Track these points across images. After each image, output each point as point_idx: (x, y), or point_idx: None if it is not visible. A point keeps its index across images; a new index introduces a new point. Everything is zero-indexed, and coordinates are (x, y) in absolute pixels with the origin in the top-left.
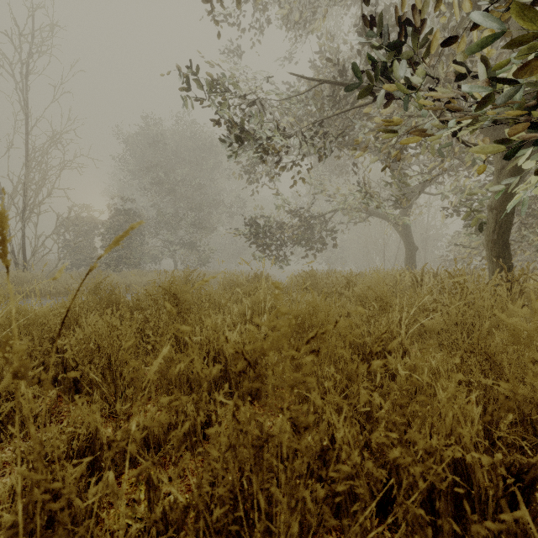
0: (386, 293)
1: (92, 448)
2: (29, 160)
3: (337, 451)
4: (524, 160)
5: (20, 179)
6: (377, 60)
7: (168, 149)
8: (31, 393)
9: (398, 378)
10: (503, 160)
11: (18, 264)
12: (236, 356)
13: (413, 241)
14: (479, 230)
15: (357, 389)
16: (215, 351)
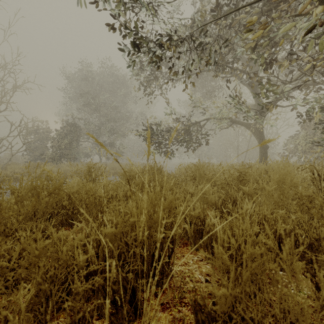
0: None
1: None
2: None
3: None
4: None
5: None
6: None
7: (95, 82)
8: None
9: None
10: None
11: None
12: None
13: None
14: None
15: None
16: None
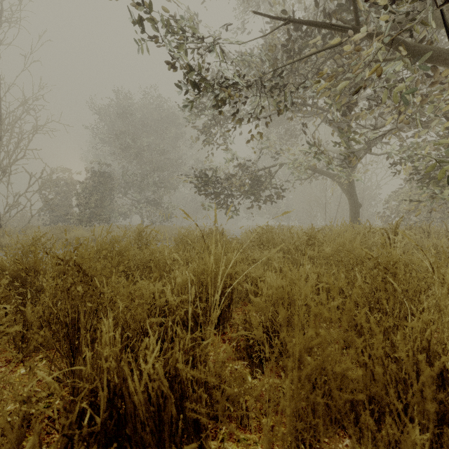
0: (395, 261)
1: None
2: (2, 123)
3: None
4: None
5: None
6: (333, 11)
7: (135, 119)
8: None
9: None
10: None
11: None
12: None
13: (357, 199)
14: None
15: None
16: (114, 389)
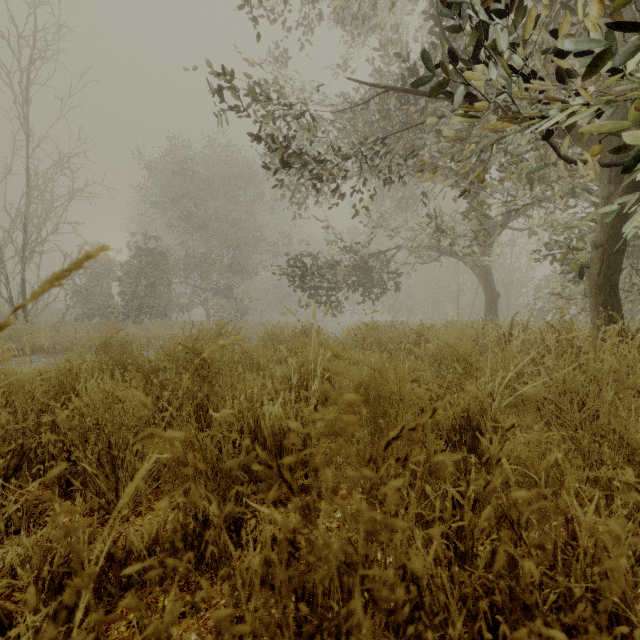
0: (471, 352)
1: (72, 574)
2: (30, 188)
3: (422, 589)
4: (639, 185)
5: (19, 211)
6: None
7: (199, 176)
8: (5, 487)
9: (499, 471)
10: (612, 185)
11: (17, 314)
12: (269, 472)
13: (494, 287)
14: (580, 273)
15: (470, 523)
16: (250, 430)
